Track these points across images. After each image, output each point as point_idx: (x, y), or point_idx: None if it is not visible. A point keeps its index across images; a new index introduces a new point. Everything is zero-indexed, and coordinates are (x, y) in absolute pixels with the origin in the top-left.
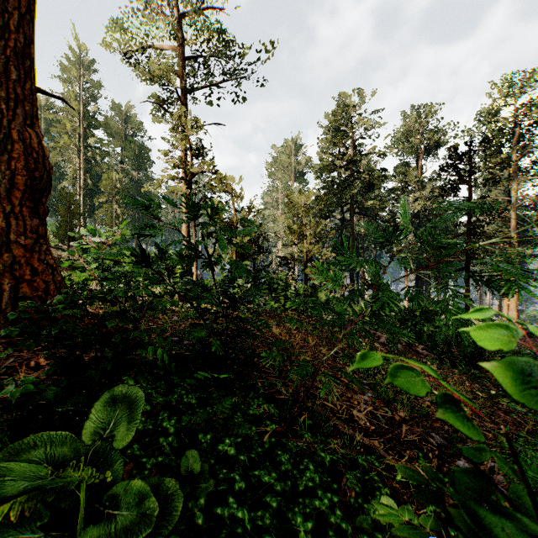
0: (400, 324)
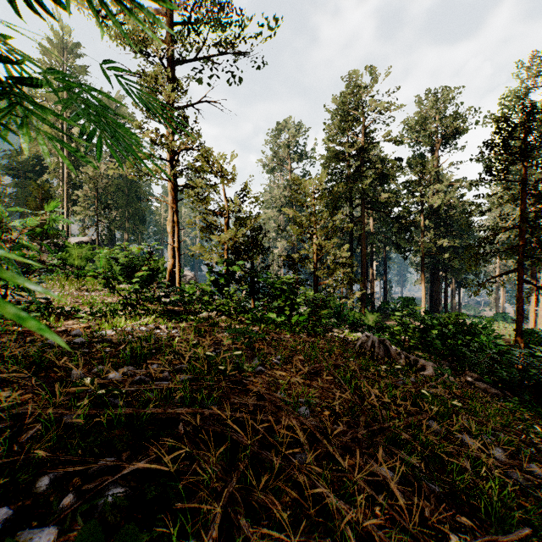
0: (440, 342)
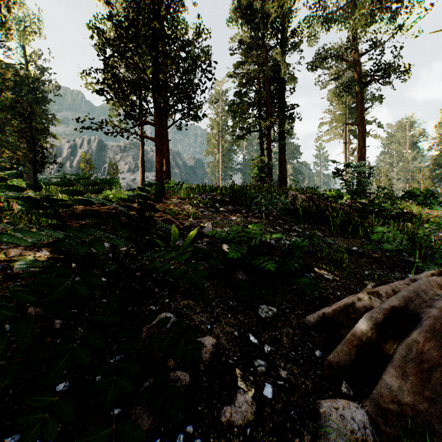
0: None
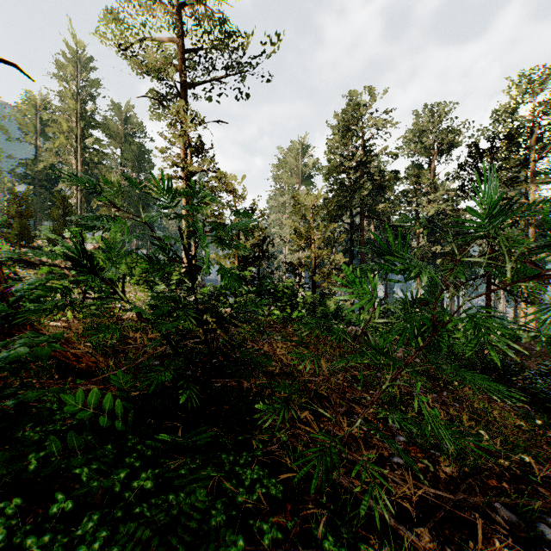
0: None
